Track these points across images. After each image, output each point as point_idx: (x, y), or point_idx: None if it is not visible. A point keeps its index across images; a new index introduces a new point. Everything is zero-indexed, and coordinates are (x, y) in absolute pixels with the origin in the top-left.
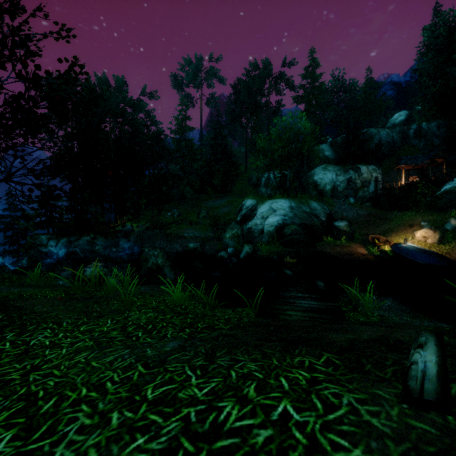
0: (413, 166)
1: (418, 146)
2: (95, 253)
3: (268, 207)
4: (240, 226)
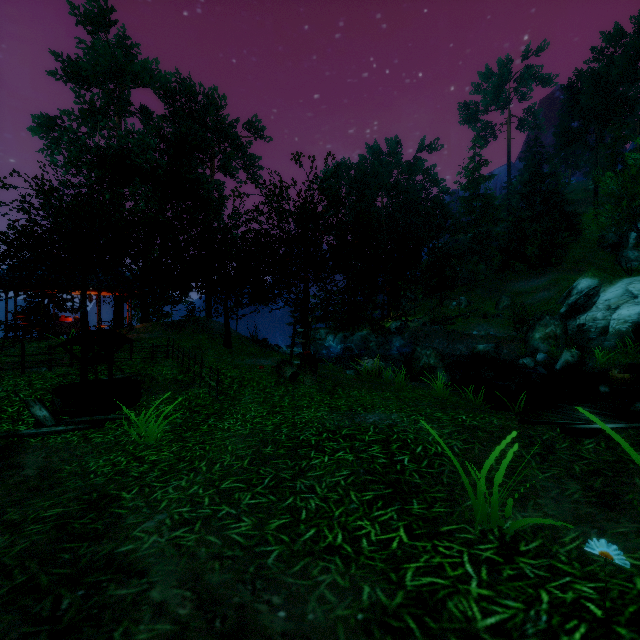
0: None
1: None
2: (370, 350)
3: (622, 291)
4: (560, 323)
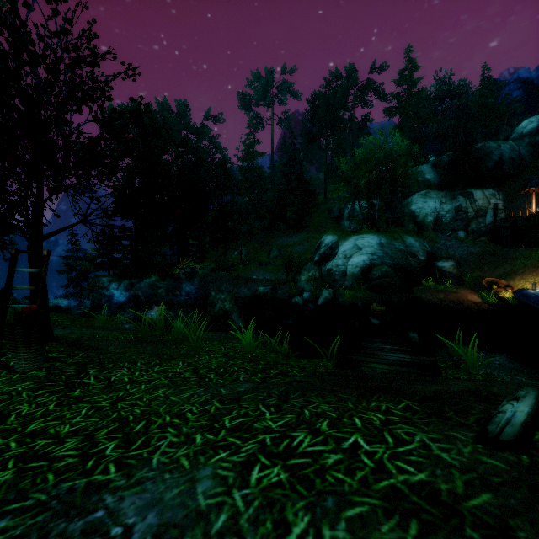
0: None
1: None
2: (158, 296)
3: (352, 245)
4: (318, 268)
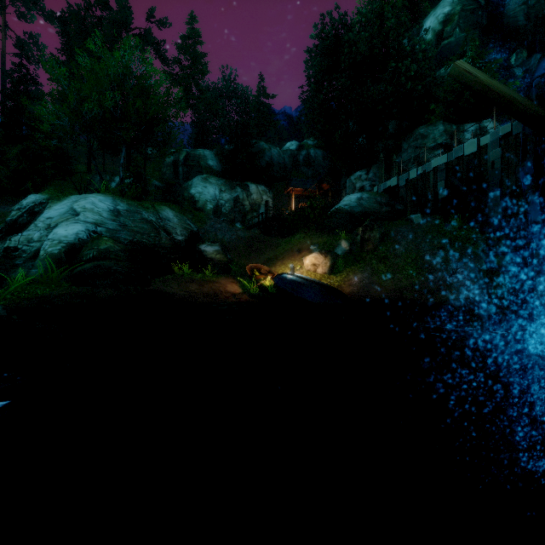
0: (303, 192)
1: (307, 174)
2: None
3: (66, 207)
4: None
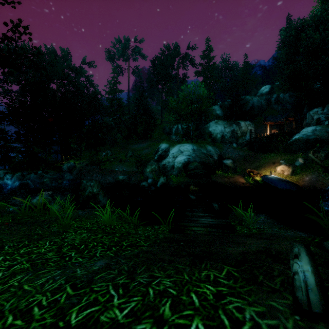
0: (274, 122)
1: (277, 109)
2: (44, 184)
3: (178, 149)
4: (157, 163)
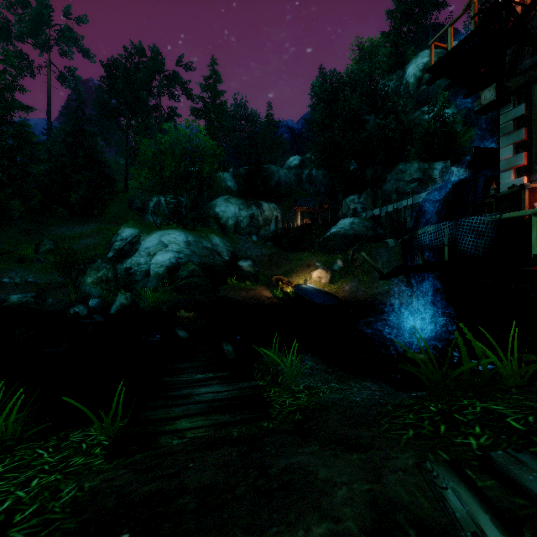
0: (306, 209)
1: (309, 191)
2: None
3: (157, 240)
4: (112, 266)
